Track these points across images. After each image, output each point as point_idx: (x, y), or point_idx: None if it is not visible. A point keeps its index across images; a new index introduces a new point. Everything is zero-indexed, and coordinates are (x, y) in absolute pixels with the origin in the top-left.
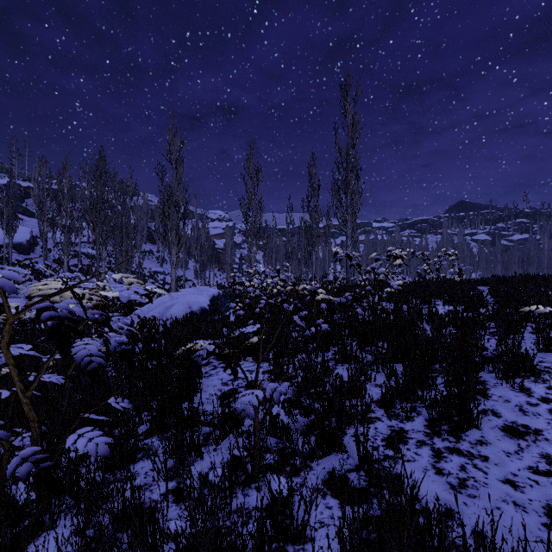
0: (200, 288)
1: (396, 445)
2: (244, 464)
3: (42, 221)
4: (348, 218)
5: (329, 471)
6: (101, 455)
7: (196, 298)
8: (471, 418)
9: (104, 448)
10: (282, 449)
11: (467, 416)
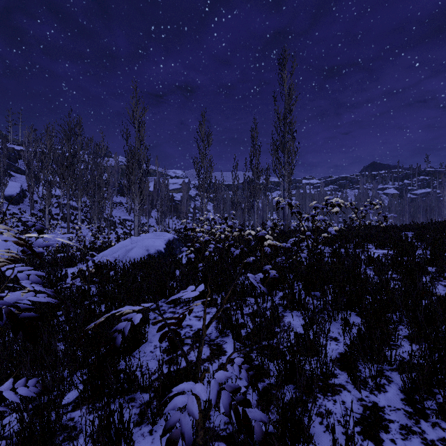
0: (157, 233)
1: (375, 433)
2: None
3: (30, 177)
4: (285, 173)
5: None
6: None
7: (153, 242)
8: None
9: None
10: (232, 435)
11: None
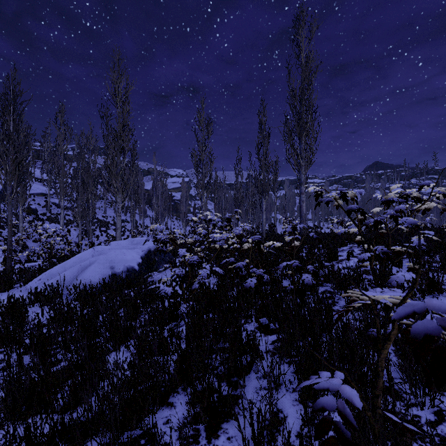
0: (135, 240)
1: None
2: None
3: None
4: (303, 163)
5: None
6: None
7: (122, 255)
8: None
9: None
10: None
11: None
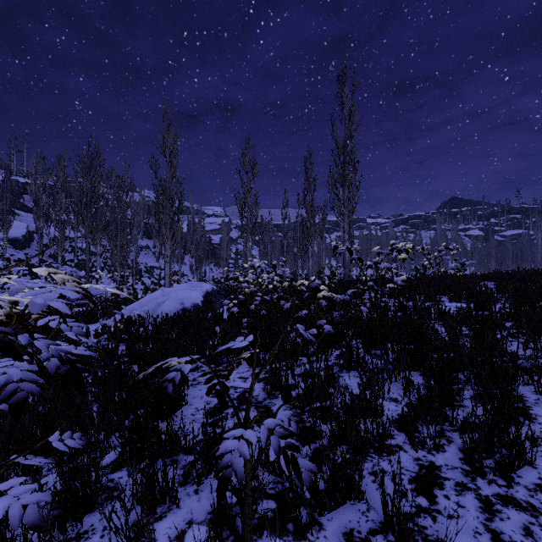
0: (193, 283)
1: (429, 490)
2: (232, 521)
3: (38, 216)
4: (346, 212)
5: (345, 532)
6: (27, 525)
7: (188, 294)
8: (523, 453)
9: (34, 512)
10: (282, 493)
11: (519, 450)
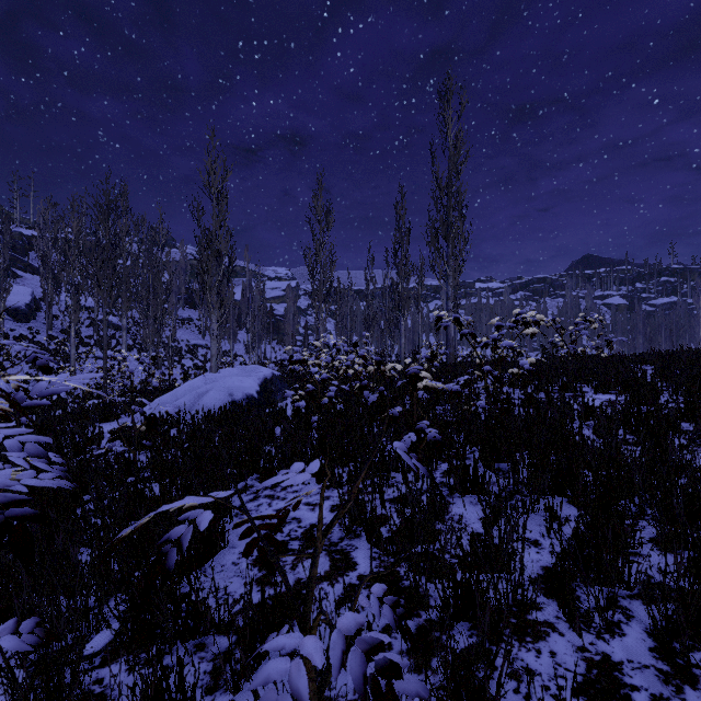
0: (247, 367)
1: None
2: None
3: (46, 278)
4: (450, 272)
5: None
6: None
7: (240, 382)
8: None
9: None
10: None
11: None
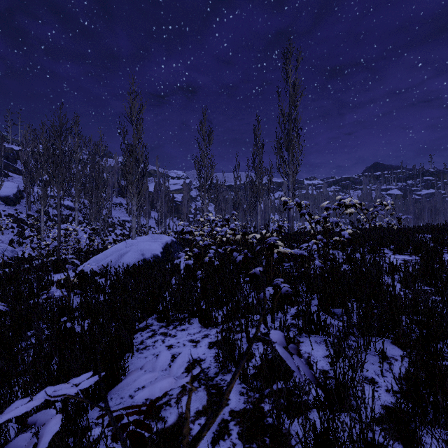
0: (154, 236)
1: None
2: None
3: (26, 177)
4: (290, 172)
5: None
6: None
7: (149, 246)
8: None
9: None
10: None
11: None
